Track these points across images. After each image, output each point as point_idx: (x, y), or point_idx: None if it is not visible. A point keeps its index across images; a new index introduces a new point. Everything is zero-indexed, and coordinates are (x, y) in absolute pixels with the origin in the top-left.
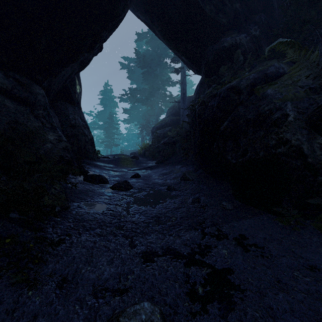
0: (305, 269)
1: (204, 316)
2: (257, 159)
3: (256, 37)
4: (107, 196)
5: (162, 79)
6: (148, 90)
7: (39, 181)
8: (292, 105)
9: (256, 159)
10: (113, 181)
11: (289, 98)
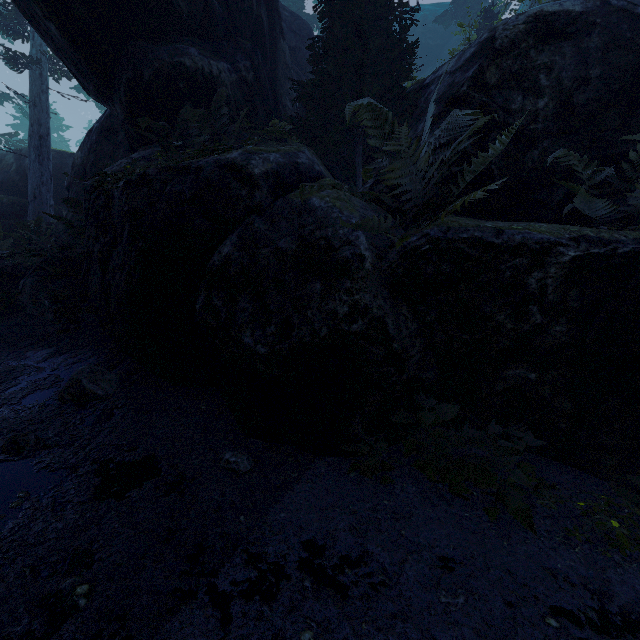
0: (444, 575)
1: None
2: (315, 344)
3: (249, 86)
4: None
5: None
6: None
7: None
8: (367, 239)
9: (314, 344)
10: None
11: (368, 225)
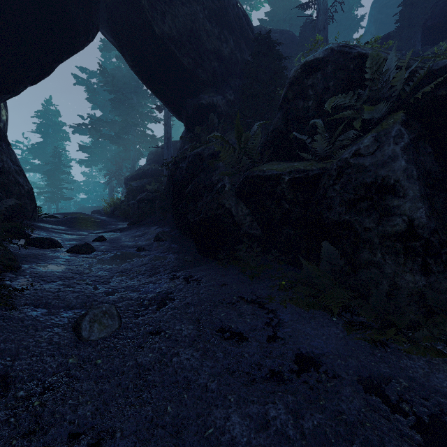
0: (218, 286)
1: (145, 311)
2: (206, 218)
3: (231, 102)
4: (64, 259)
5: (140, 112)
6: (120, 124)
7: (0, 236)
8: (228, 179)
9: (206, 218)
10: (69, 245)
11: (224, 174)
